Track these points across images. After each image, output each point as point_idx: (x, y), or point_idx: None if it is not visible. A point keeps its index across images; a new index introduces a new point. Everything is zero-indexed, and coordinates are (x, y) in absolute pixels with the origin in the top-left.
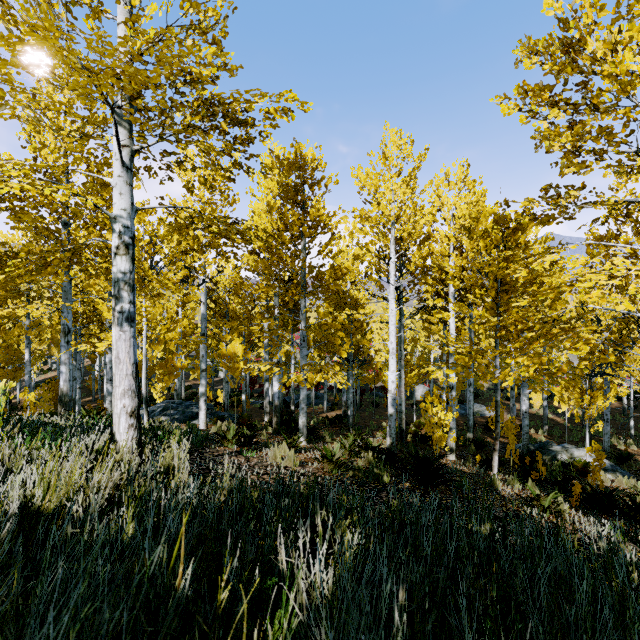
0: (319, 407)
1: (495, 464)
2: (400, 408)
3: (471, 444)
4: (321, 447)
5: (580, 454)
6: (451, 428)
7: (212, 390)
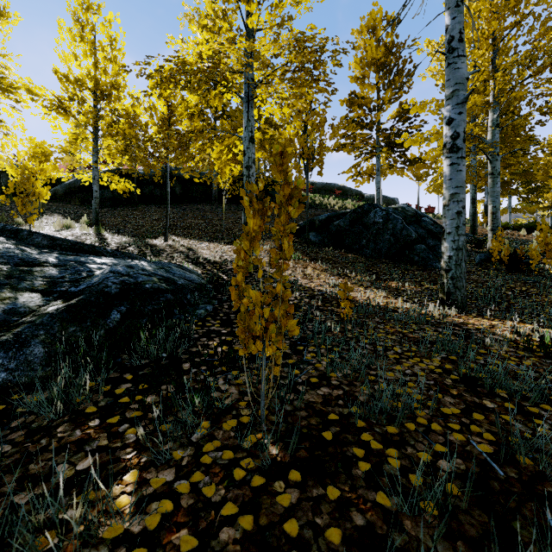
0: None
1: None
2: None
3: None
4: None
5: None
6: None
7: None
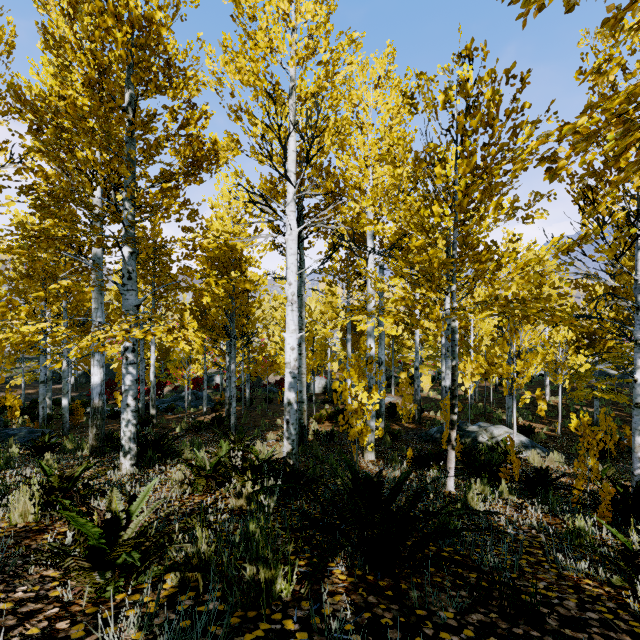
0: (199, 409)
1: (452, 464)
2: (300, 396)
3: (386, 435)
4: (165, 473)
5: (500, 432)
6: (370, 416)
7: None
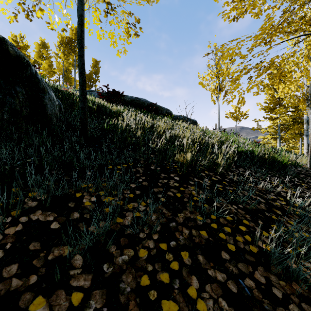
0: None
1: None
2: None
3: None
4: None
5: None
6: None
7: None
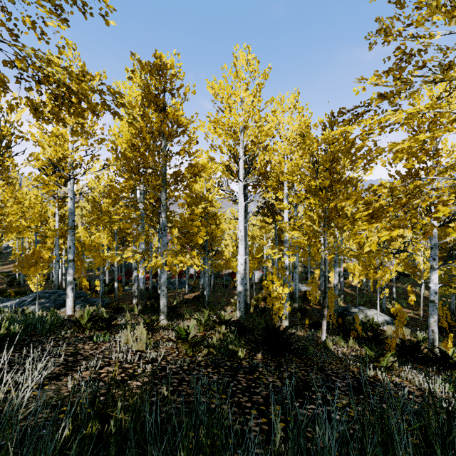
0: (182, 290)
1: (324, 327)
2: (245, 287)
3: (298, 311)
4: (180, 324)
5: (371, 313)
6: (285, 300)
7: (93, 281)
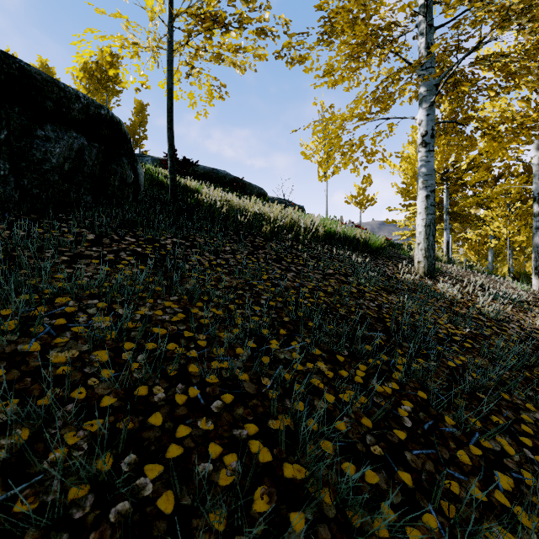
0: None
1: None
2: None
3: None
4: None
5: None
6: None
7: None
